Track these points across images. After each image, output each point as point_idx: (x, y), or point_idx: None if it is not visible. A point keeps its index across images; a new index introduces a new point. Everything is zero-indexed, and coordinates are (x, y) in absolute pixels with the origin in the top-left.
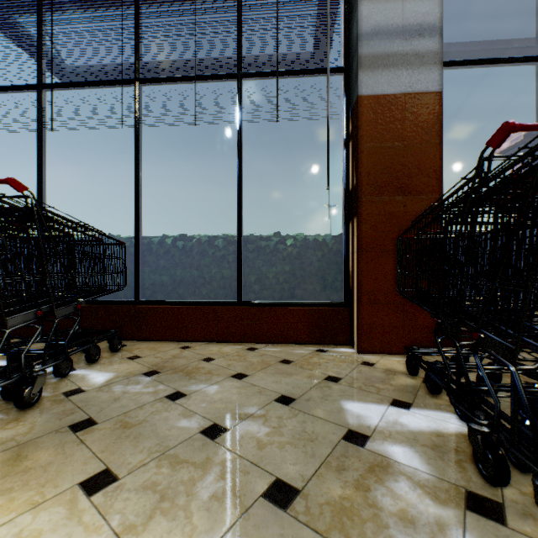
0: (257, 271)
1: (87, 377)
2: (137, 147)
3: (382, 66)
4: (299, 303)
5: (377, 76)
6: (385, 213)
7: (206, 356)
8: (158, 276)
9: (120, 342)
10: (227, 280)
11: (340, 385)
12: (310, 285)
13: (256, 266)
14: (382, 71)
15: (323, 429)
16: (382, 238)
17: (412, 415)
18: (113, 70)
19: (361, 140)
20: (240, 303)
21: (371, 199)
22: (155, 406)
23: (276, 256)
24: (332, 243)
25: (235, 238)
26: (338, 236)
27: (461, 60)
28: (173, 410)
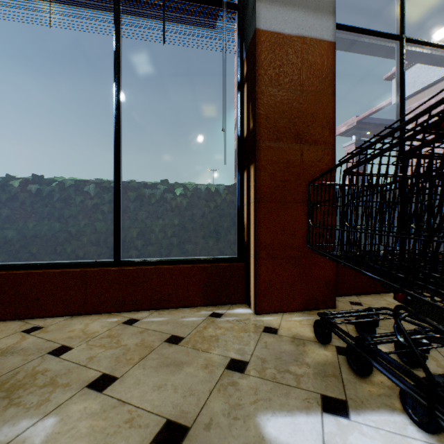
0: (140, 223)
1: None
2: None
3: (281, 2)
4: (190, 259)
5: (275, 11)
6: (283, 160)
7: (59, 345)
8: None
9: None
10: (101, 234)
11: (249, 377)
12: (202, 239)
13: (139, 217)
14: (281, 7)
15: None
16: (281, 187)
17: (359, 431)
18: None
19: (259, 78)
20: (118, 263)
21: (270, 145)
22: None
23: (164, 207)
24: (225, 193)
25: (112, 183)
26: (231, 186)
27: (344, 25)
28: None
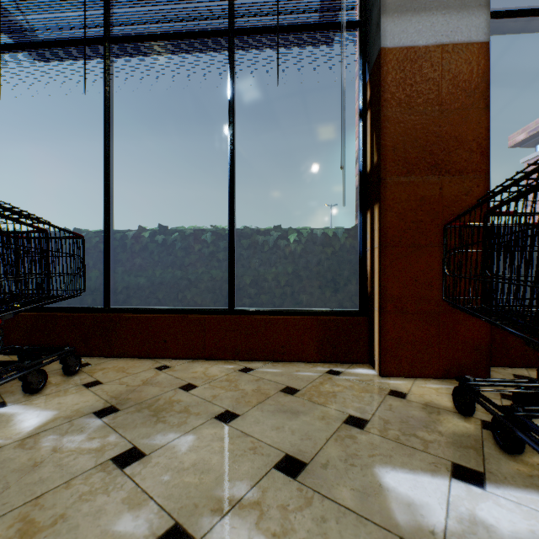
0: (253, 271)
1: (13, 420)
2: (107, 120)
3: (412, 10)
4: (305, 310)
5: (405, 22)
6: (416, 197)
7: (186, 382)
8: (133, 277)
9: (79, 362)
10: (217, 282)
11: (369, 434)
12: (318, 289)
13: (252, 265)
14: (412, 16)
15: (357, 538)
16: (412, 229)
17: (494, 502)
18: (74, 22)
19: (384, 105)
20: (233, 311)
21: (398, 180)
22: (90, 480)
23: (277, 254)
24: (345, 237)
25: (227, 231)
26: (352, 229)
27: (506, 11)
28: (116, 491)
